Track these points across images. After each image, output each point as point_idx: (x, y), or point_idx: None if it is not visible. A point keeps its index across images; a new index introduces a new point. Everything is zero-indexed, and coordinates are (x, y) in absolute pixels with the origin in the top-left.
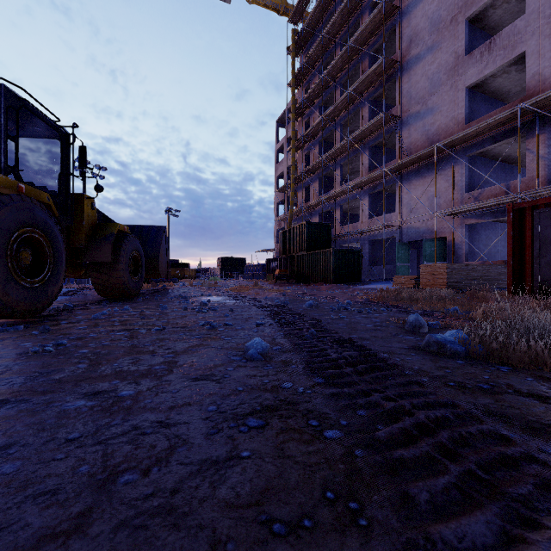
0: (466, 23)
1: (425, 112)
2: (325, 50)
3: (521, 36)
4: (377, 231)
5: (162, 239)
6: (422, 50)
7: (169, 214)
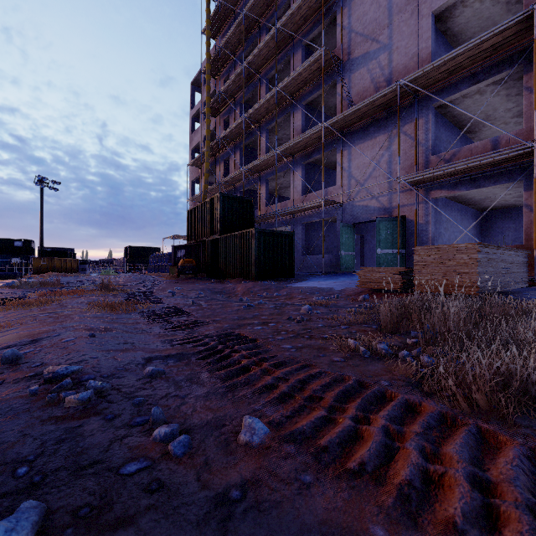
0: None
1: (376, 51)
2: None
3: None
4: (312, 210)
5: None
6: None
7: (42, 186)
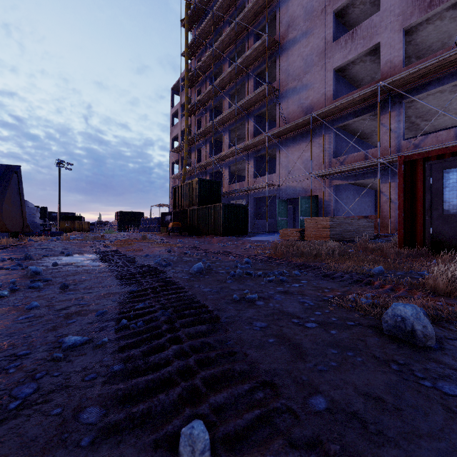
0: (333, 15)
1: (301, 87)
2: (216, 27)
3: (377, 29)
4: (261, 189)
5: (10, 181)
6: (298, 34)
7: (60, 167)
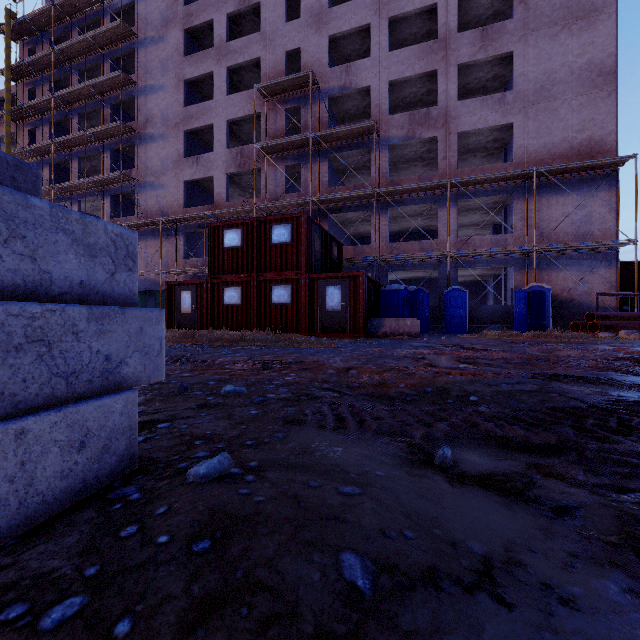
0: (185, 134)
1: (158, 186)
2: (59, 63)
3: (212, 165)
4: None
5: None
6: (156, 133)
7: None
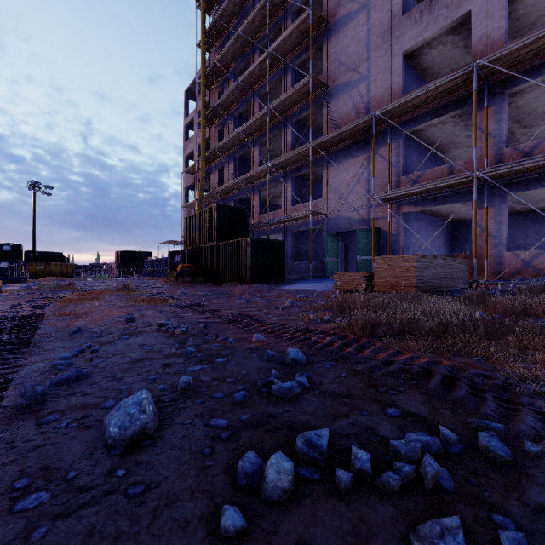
0: None
1: (357, 81)
2: (242, 7)
3: None
4: (302, 220)
5: None
6: (353, 8)
7: (34, 190)
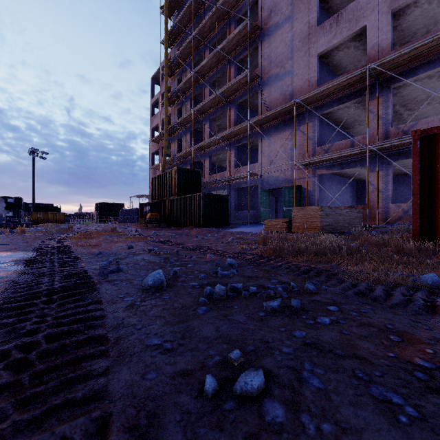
0: None
1: (283, 74)
2: (196, 14)
3: (363, 12)
4: (242, 179)
5: None
6: (281, 19)
7: (34, 155)
